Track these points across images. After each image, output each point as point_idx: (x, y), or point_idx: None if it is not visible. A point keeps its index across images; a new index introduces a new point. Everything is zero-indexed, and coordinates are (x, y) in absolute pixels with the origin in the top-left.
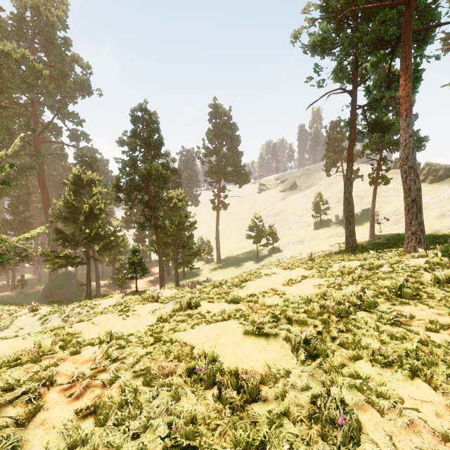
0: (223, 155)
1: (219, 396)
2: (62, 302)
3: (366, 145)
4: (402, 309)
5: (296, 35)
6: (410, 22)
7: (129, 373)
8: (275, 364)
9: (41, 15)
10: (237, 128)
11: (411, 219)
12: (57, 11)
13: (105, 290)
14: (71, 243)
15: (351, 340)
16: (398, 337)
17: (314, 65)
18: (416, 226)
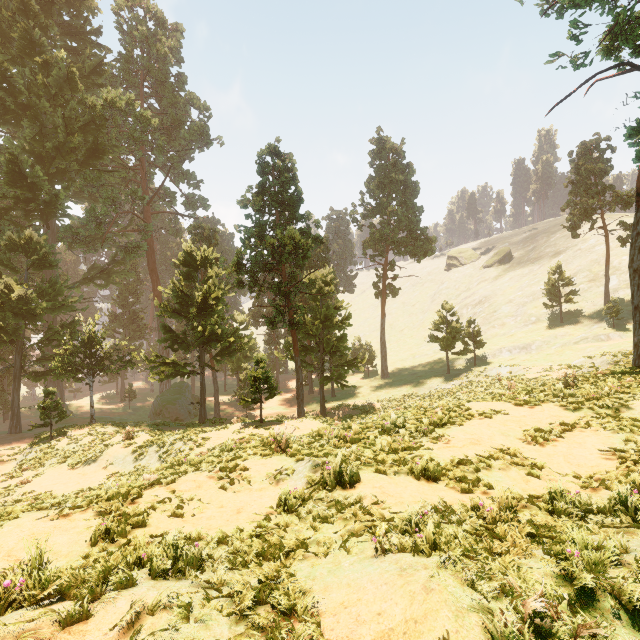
0: (391, 214)
1: None
2: (170, 426)
3: None
4: None
5: None
6: None
7: None
8: None
9: (151, 50)
10: (413, 170)
11: None
12: (169, 41)
13: (226, 410)
14: (181, 345)
15: None
16: None
17: (569, 25)
18: None
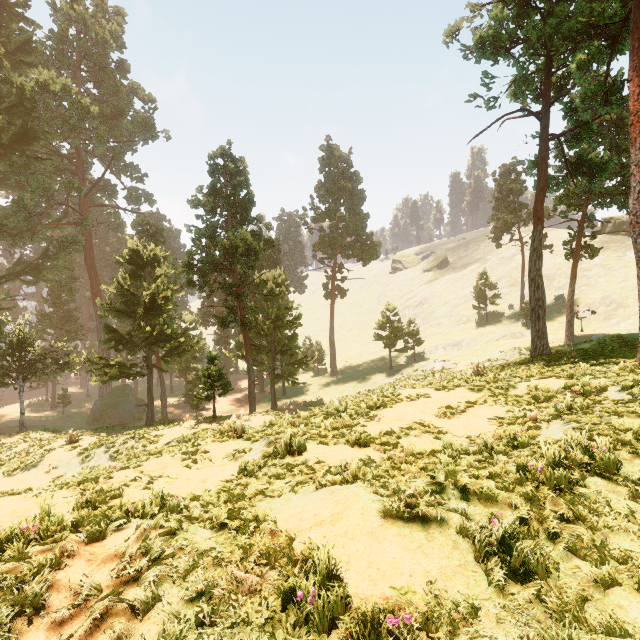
0: (340, 219)
1: None
2: (114, 429)
3: (560, 199)
4: None
5: (452, 31)
6: None
7: (178, 588)
8: (446, 588)
9: (89, 32)
10: (360, 179)
11: None
12: (110, 25)
13: (174, 412)
14: (126, 346)
15: (588, 540)
16: None
17: (482, 74)
18: None
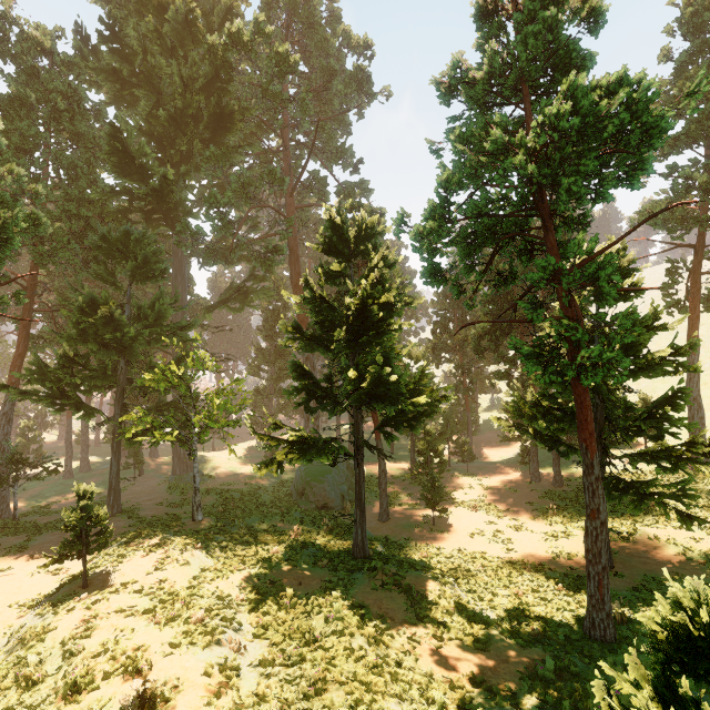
0: None
1: None
2: (297, 565)
3: None
4: None
5: None
6: None
7: None
8: None
9: None
10: None
11: None
12: None
13: (396, 494)
14: (322, 402)
15: None
16: None
17: None
18: None
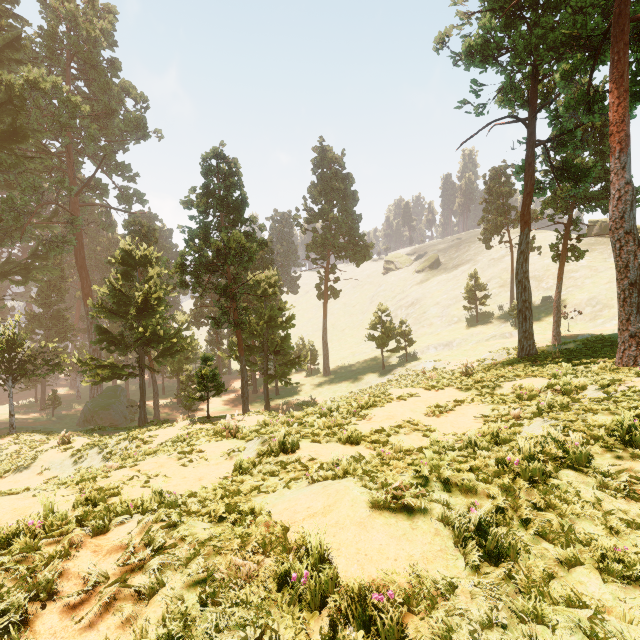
0: (333, 220)
1: (332, 634)
2: (106, 430)
3: (547, 202)
4: (637, 468)
5: (442, 38)
6: (627, 5)
7: (180, 574)
8: (427, 569)
9: (80, 29)
10: (353, 180)
11: (629, 313)
12: (101, 22)
13: (166, 413)
14: (118, 347)
15: (557, 526)
16: (639, 521)
17: (471, 82)
18: (638, 324)
